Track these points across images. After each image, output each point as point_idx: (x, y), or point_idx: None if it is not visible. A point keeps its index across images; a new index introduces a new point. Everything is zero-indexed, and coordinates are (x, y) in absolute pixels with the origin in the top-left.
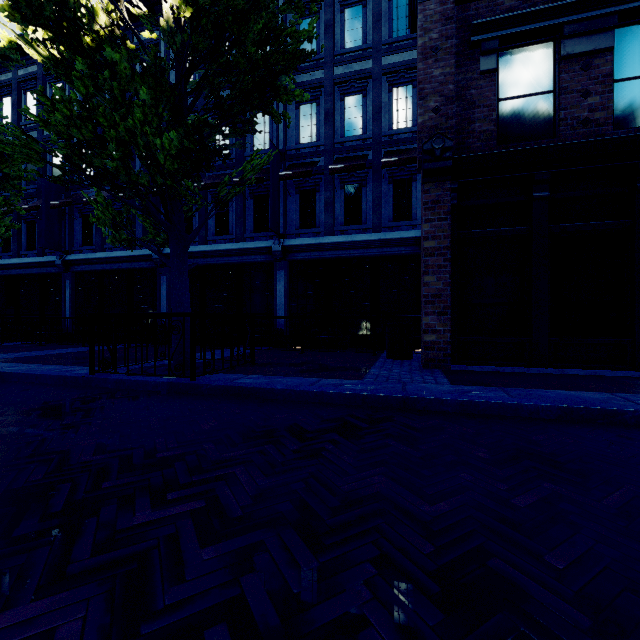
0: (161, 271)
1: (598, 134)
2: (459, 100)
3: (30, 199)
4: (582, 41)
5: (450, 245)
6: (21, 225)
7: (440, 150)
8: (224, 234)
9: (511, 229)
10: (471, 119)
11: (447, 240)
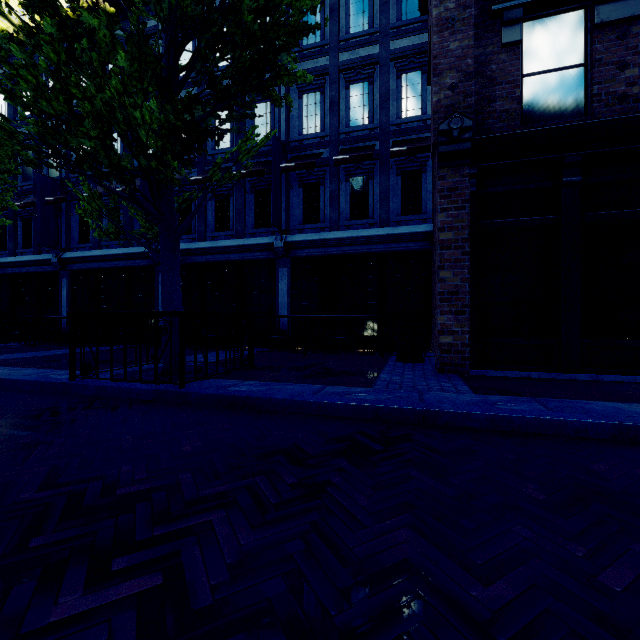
0: (159, 269)
1: (637, 111)
2: (478, 77)
3: (26, 196)
4: (619, 6)
5: (469, 237)
6: (17, 222)
7: (458, 130)
8: (224, 230)
9: (537, 218)
10: (491, 97)
11: (465, 231)
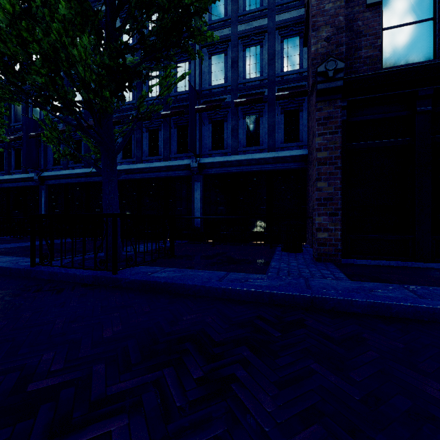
0: None
1: None
2: (347, 31)
3: (17, 132)
4: None
5: (340, 155)
6: (11, 151)
7: (333, 71)
8: (155, 155)
9: (395, 140)
10: (358, 47)
11: (338, 151)
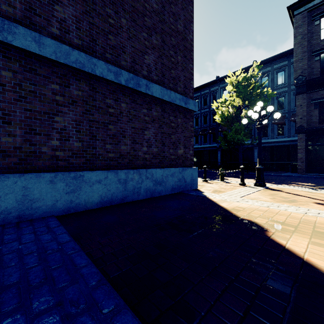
0: (218, 150)
1: None
2: (308, 115)
3: None
4: None
5: (304, 147)
6: None
7: (301, 128)
8: None
9: (322, 143)
10: (311, 119)
11: (303, 146)
